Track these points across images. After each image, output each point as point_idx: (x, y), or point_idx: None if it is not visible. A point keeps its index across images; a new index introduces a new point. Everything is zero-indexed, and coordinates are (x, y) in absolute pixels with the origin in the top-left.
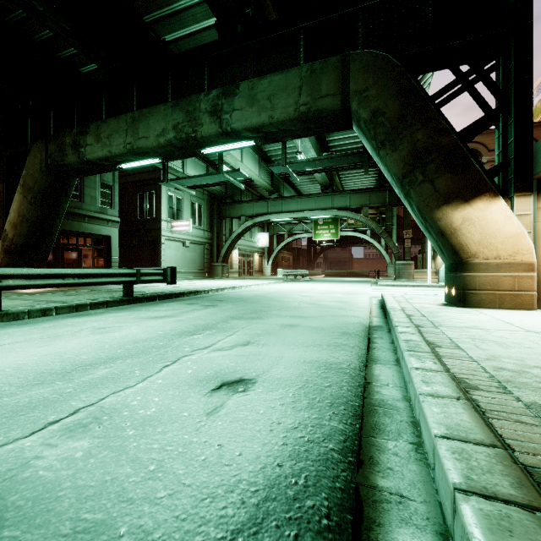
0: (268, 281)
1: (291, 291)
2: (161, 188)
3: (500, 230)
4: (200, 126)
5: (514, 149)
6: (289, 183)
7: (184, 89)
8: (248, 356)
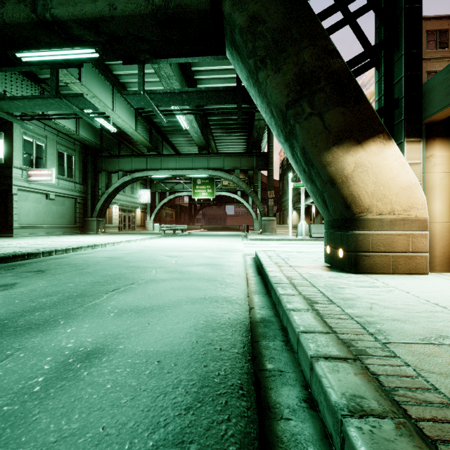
0: (143, 237)
1: (160, 249)
2: (12, 130)
3: (394, 179)
4: (0, 5)
5: (404, 87)
6: (169, 143)
7: None
8: None
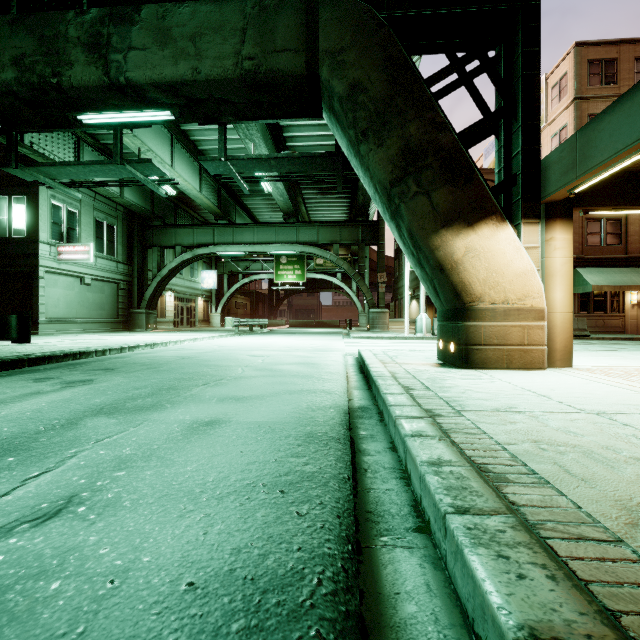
0: (211, 335)
1: (239, 348)
2: (37, 193)
3: (508, 265)
4: (68, 66)
5: (521, 162)
6: (243, 207)
7: (43, 4)
8: (5, 589)
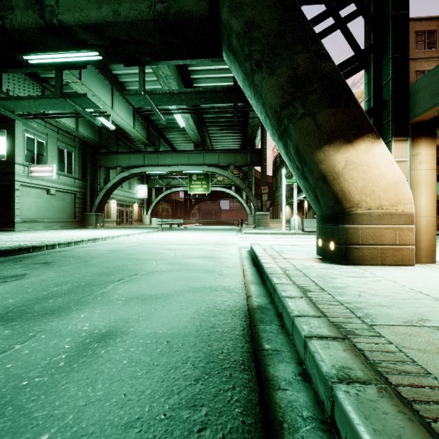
0: (141, 231)
1: (159, 242)
2: (14, 127)
3: (382, 176)
4: (10, 11)
5: (392, 89)
6: (165, 139)
7: None
8: None
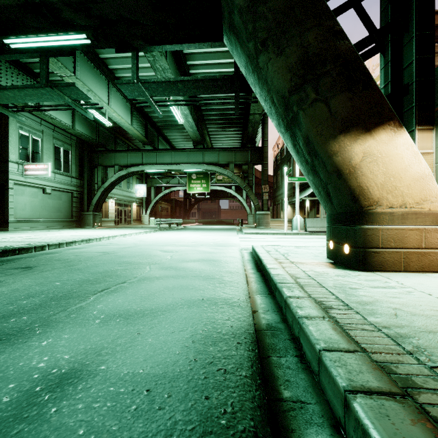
0: (138, 231)
1: (155, 243)
2: (7, 124)
3: (405, 170)
4: None
5: (415, 71)
6: (164, 138)
7: None
8: None
